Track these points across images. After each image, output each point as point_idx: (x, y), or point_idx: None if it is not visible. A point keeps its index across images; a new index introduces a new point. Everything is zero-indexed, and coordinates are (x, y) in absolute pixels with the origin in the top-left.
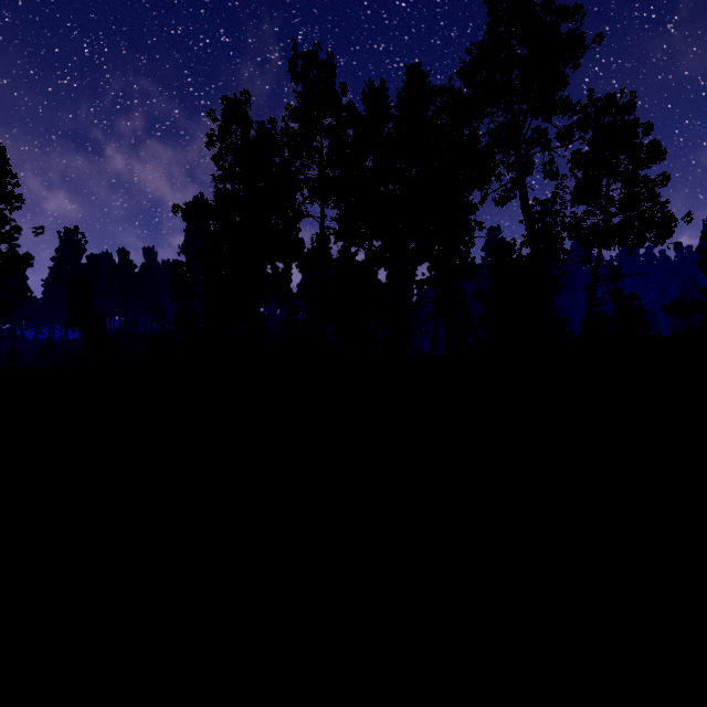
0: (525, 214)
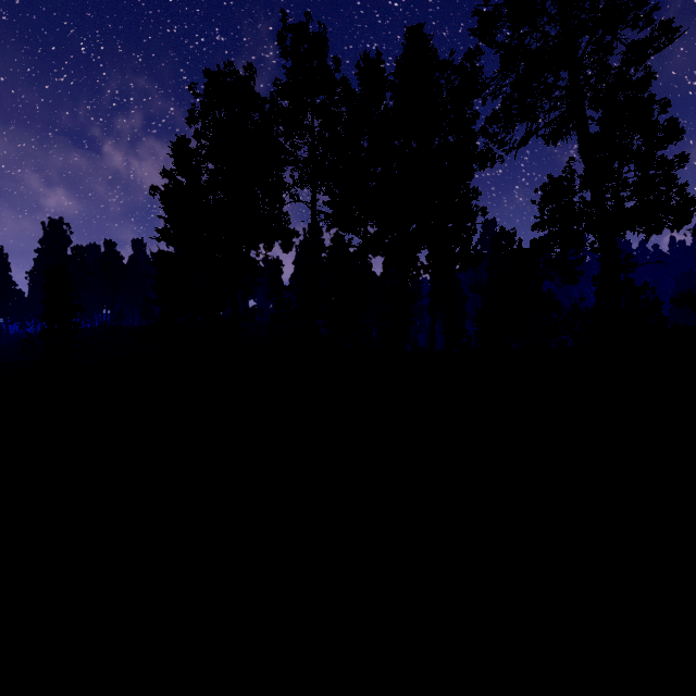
0: (586, 156)
